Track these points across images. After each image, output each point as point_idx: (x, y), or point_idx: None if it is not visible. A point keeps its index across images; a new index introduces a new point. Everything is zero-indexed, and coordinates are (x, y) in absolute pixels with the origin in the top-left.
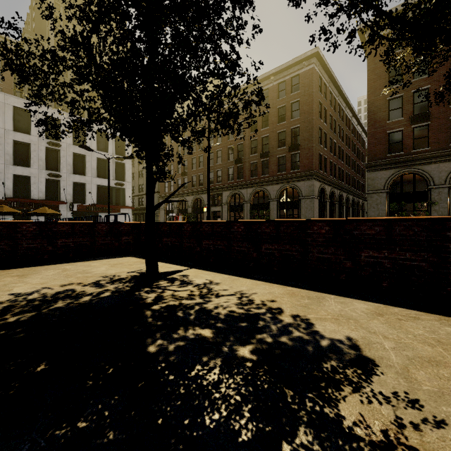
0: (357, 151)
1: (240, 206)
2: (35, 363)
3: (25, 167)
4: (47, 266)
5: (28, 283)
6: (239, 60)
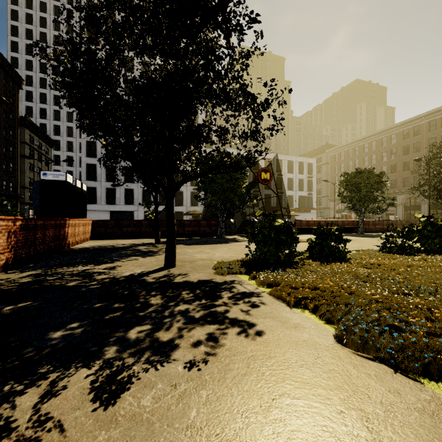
0: None
1: (416, 206)
2: None
3: (268, 189)
4: None
5: None
6: None
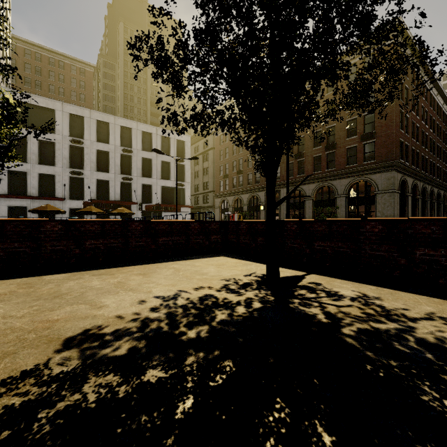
0: (443, 136)
1: (301, 203)
2: (306, 425)
3: (105, 172)
4: (156, 265)
5: (159, 284)
6: (400, 14)
